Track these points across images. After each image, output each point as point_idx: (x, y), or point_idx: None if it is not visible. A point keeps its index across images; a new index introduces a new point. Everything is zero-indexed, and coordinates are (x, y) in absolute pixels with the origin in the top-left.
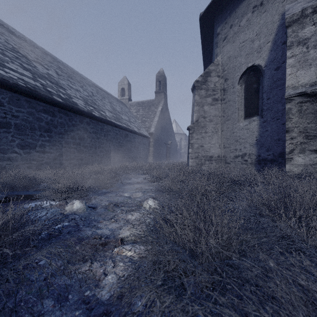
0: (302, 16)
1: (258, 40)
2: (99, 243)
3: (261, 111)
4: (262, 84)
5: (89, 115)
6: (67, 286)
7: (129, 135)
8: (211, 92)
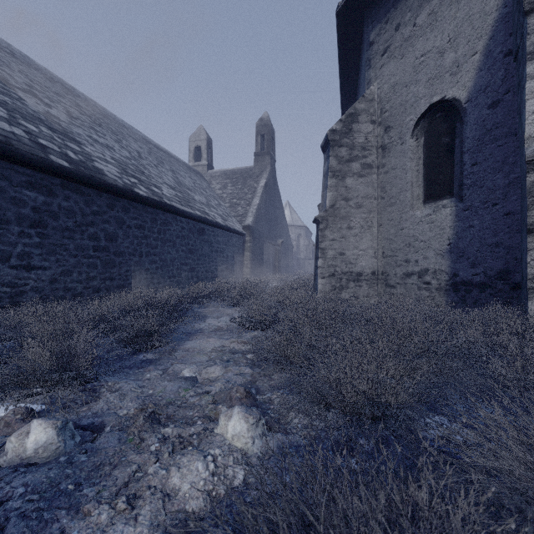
0: None
1: (453, 50)
2: None
3: (459, 189)
4: (461, 137)
5: (128, 194)
6: None
7: (206, 230)
8: (359, 152)
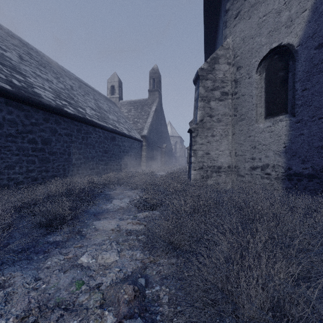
0: None
1: (287, 10)
2: None
3: (292, 108)
4: (293, 71)
5: (59, 111)
6: None
7: (116, 138)
8: (219, 83)
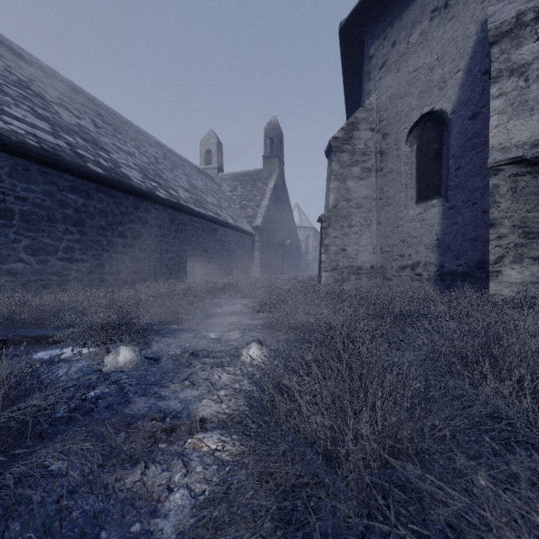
0: (518, 25)
1: (440, 67)
2: (160, 429)
3: (446, 190)
4: (448, 144)
5: (151, 197)
6: (99, 513)
7: (218, 230)
8: (359, 157)
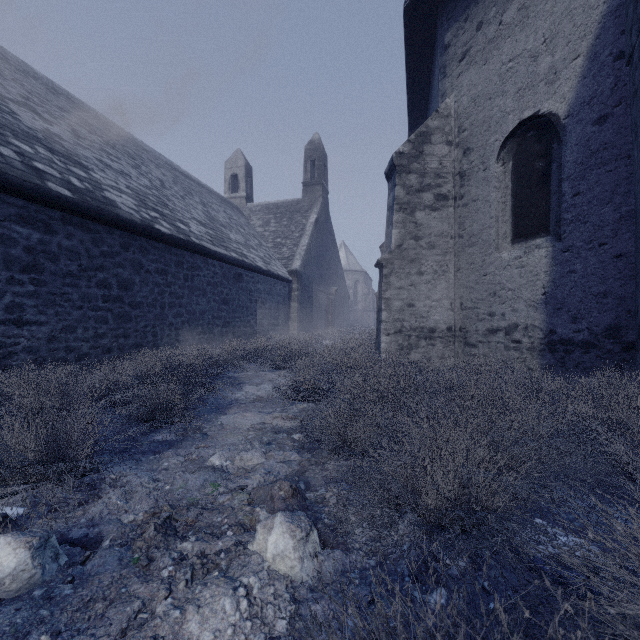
0: None
1: (549, 53)
2: None
3: (557, 225)
4: (559, 161)
5: (147, 231)
6: None
7: (244, 276)
8: (432, 179)
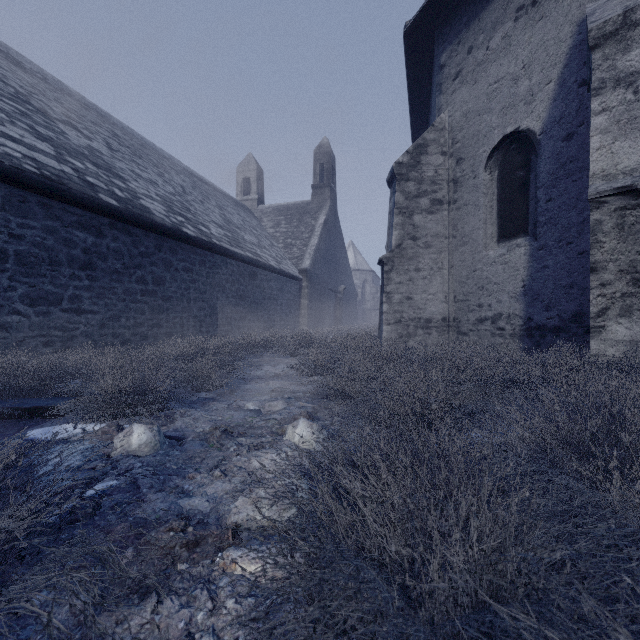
0: (626, 24)
1: (527, 78)
2: (180, 543)
3: (534, 226)
4: (536, 171)
5: (176, 234)
6: None
7: (258, 274)
8: (428, 186)
